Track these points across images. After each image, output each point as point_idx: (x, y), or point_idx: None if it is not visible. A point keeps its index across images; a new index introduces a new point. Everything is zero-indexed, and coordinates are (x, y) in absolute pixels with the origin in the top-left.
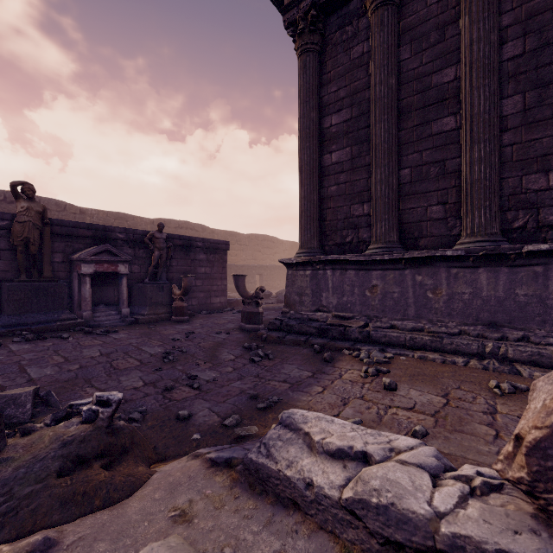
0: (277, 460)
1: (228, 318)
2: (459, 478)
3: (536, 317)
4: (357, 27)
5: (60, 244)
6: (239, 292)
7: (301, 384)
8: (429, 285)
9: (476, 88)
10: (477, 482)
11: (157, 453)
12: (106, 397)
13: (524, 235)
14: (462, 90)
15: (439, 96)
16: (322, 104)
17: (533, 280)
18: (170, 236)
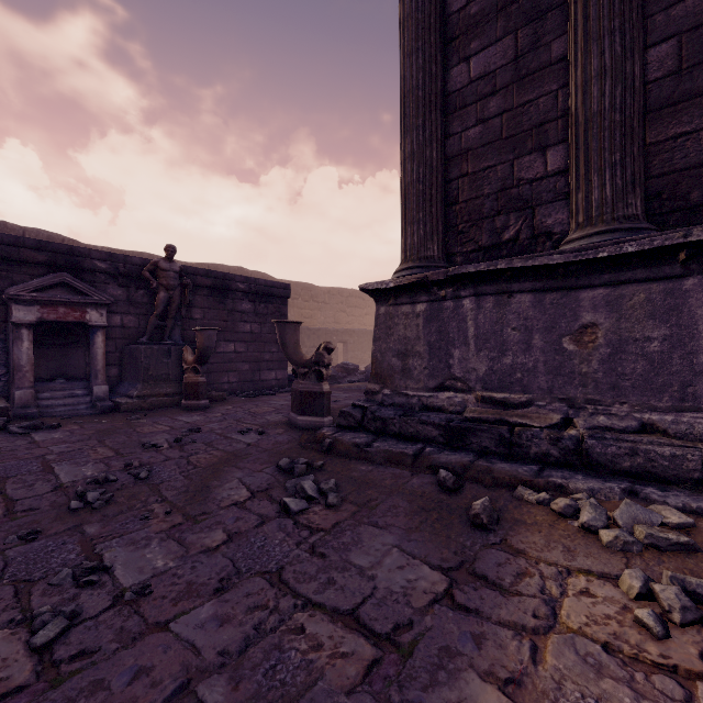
0: None
1: (277, 403)
2: None
3: None
4: None
5: None
6: (287, 354)
7: (414, 648)
8: None
9: None
10: None
11: None
12: None
13: None
14: None
15: None
16: None
17: None
18: (191, 270)
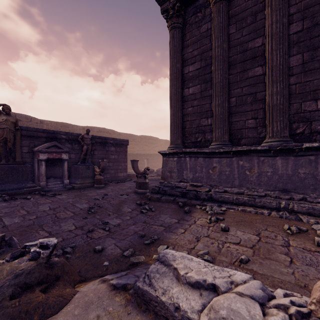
0: (156, 288)
1: (128, 185)
2: (279, 306)
3: (310, 186)
4: (204, 13)
5: (27, 142)
6: (134, 170)
7: (171, 227)
8: (247, 167)
9: (275, 50)
10: (292, 311)
11: (81, 275)
12: (46, 243)
13: (302, 137)
14: (266, 51)
15: (252, 55)
16: (183, 59)
17: (309, 164)
18: (93, 136)
